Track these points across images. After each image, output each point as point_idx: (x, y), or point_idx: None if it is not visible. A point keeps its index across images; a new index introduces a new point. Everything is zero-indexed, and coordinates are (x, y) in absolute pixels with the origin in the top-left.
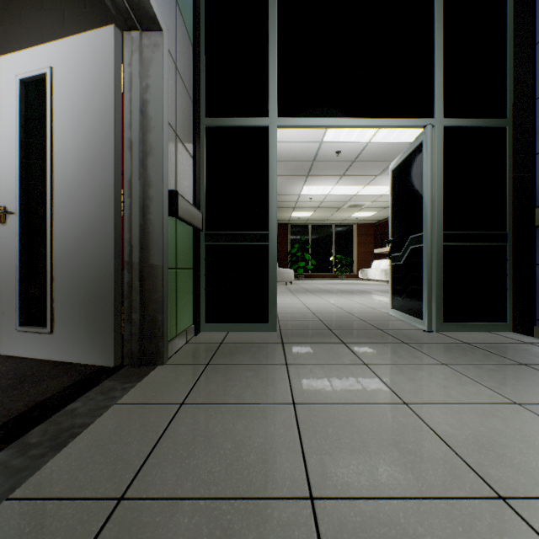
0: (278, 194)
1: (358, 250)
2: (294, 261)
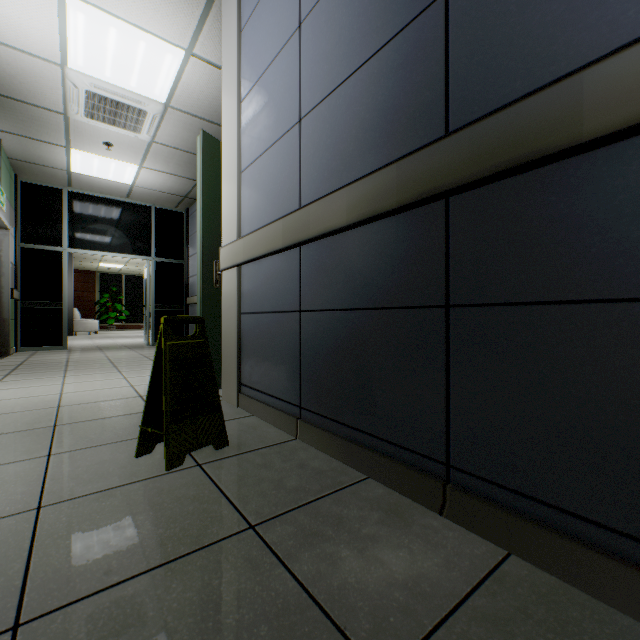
0: None
1: None
2: (104, 311)
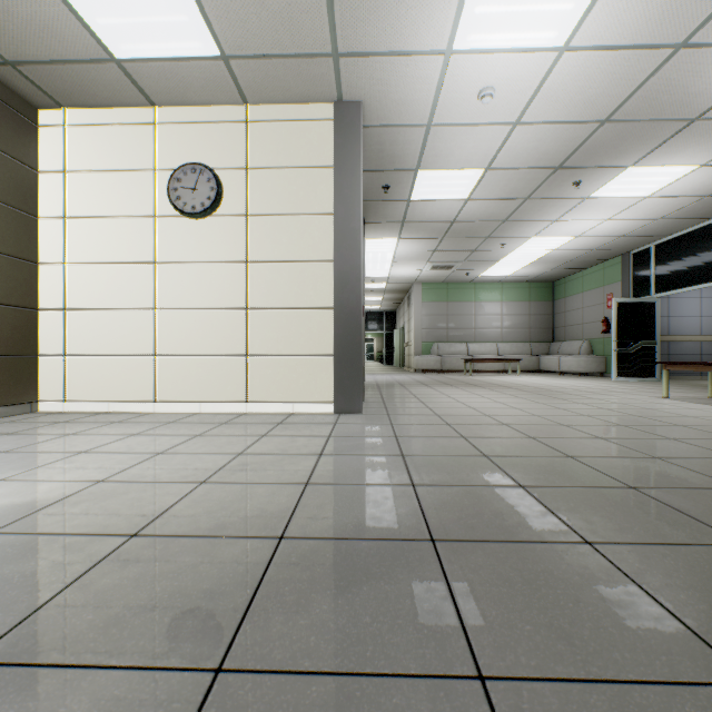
0: None
1: None
2: None
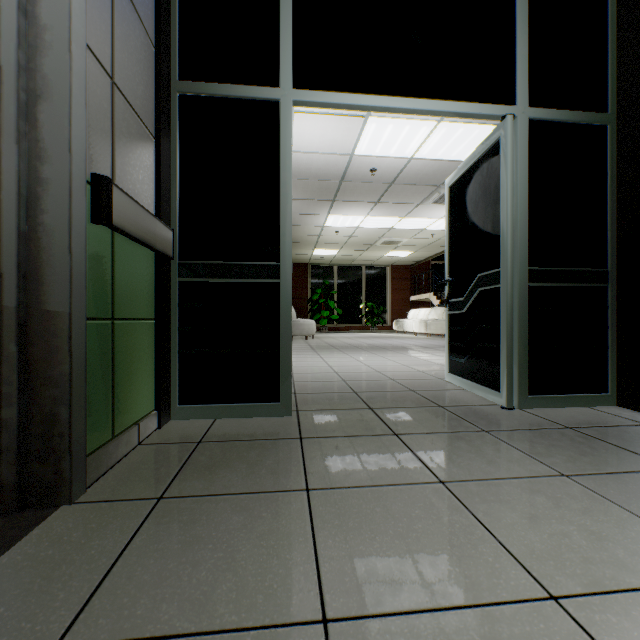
0: (296, 224)
1: (392, 297)
2: (316, 310)
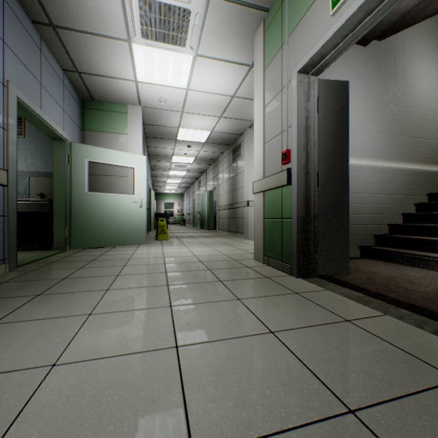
0: None
1: None
2: None
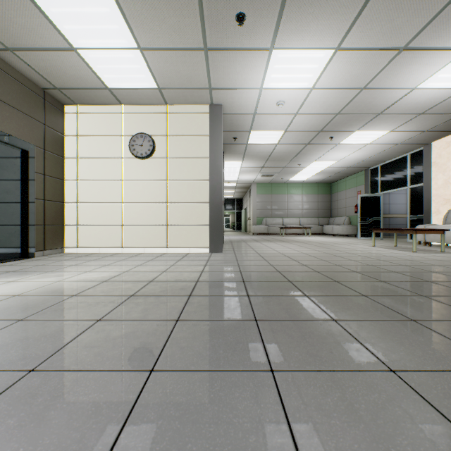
0: None
1: None
2: None
